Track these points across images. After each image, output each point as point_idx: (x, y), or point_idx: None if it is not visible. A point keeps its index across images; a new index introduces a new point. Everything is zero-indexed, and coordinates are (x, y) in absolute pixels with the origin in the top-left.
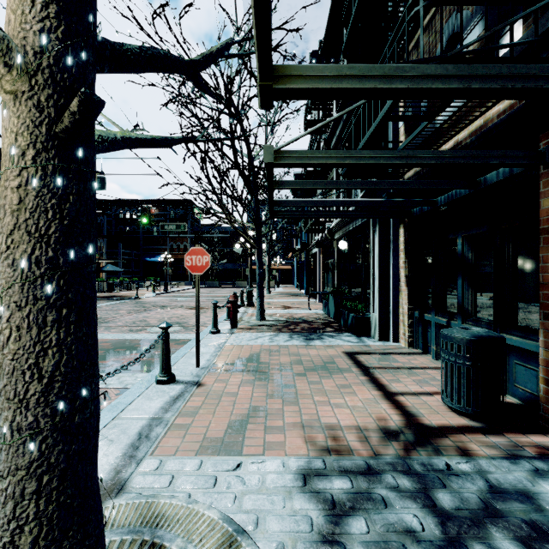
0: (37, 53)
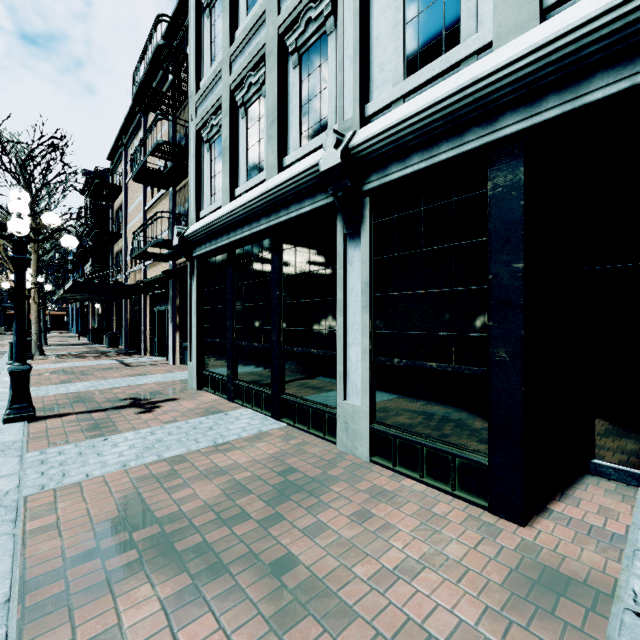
0: (38, 303)
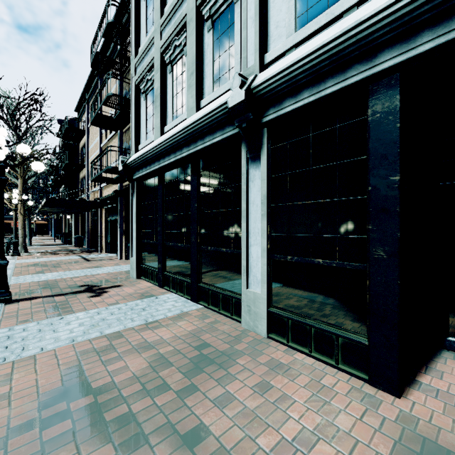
0: (23, 214)
